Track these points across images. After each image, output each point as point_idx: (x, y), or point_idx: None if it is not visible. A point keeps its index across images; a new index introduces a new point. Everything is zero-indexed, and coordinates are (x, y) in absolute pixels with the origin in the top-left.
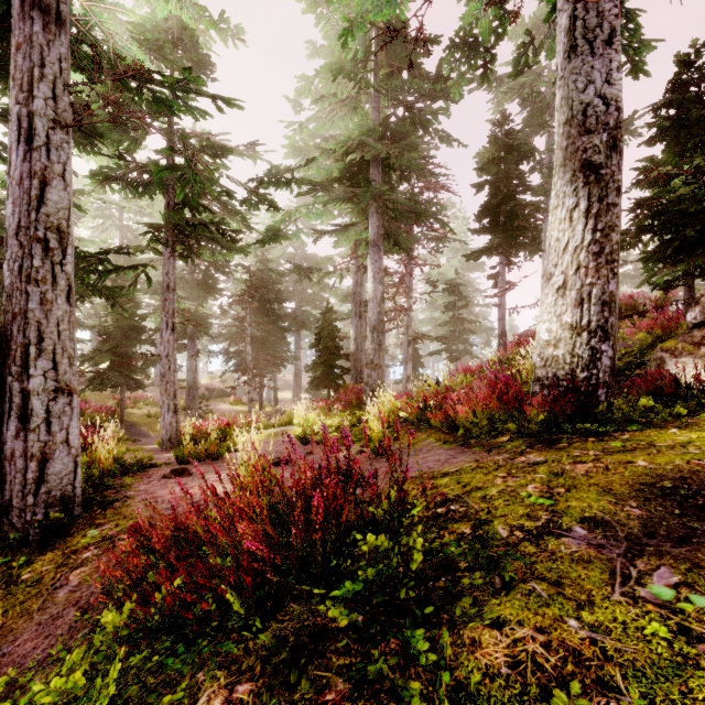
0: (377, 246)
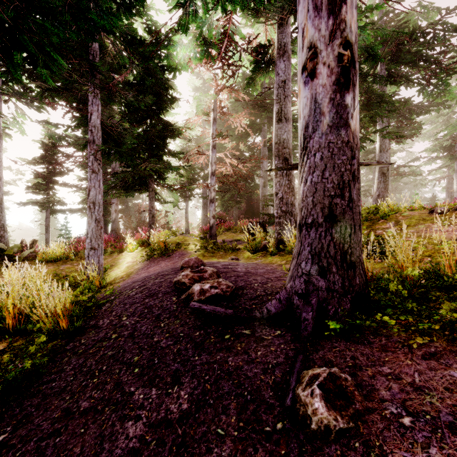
0: None
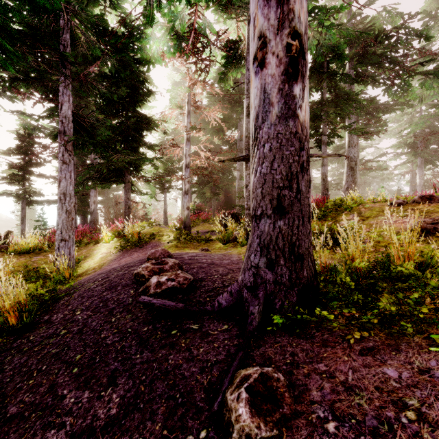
0: (421, 167)
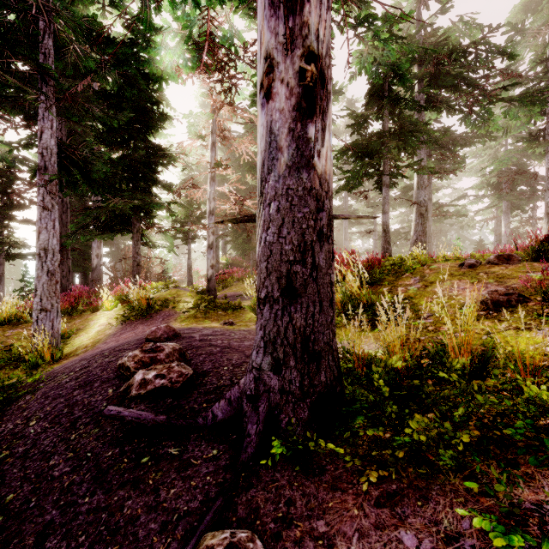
0: (506, 213)
